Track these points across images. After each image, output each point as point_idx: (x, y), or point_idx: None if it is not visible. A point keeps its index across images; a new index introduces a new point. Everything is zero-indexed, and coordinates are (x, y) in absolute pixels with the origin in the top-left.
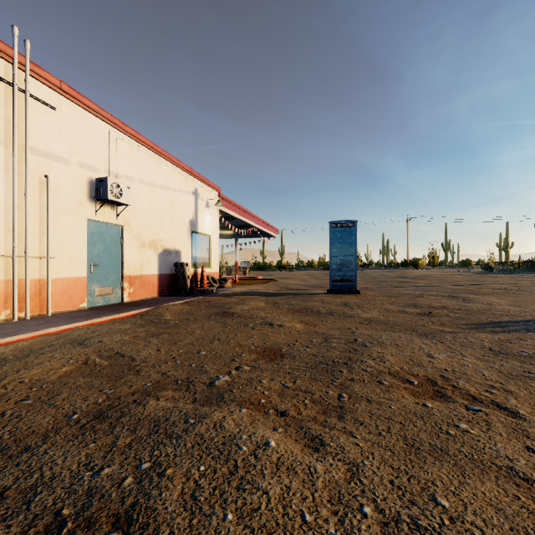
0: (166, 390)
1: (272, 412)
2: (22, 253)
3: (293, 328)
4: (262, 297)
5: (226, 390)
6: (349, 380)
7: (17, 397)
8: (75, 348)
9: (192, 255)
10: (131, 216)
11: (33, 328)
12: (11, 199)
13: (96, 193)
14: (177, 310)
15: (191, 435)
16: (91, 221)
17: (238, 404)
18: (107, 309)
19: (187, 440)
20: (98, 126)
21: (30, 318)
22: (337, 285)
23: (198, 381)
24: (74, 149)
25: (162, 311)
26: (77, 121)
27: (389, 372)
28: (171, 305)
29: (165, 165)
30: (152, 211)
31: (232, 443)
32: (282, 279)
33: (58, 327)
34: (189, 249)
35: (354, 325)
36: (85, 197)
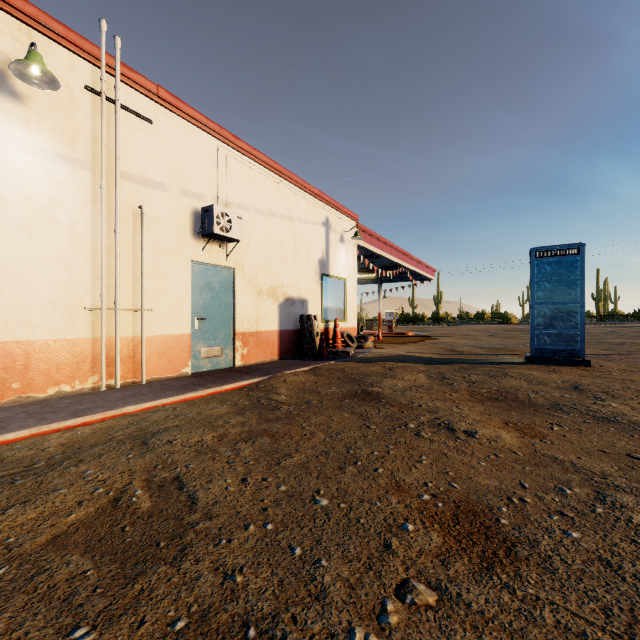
0: None
1: None
2: (112, 305)
3: (499, 444)
4: (420, 365)
5: None
6: None
7: None
8: (129, 453)
9: (322, 305)
10: (245, 255)
11: (109, 405)
12: (99, 237)
13: (201, 227)
14: (297, 383)
15: None
16: (196, 264)
17: None
18: (211, 377)
19: None
20: (203, 142)
21: (120, 387)
22: (545, 350)
23: None
24: (175, 172)
25: (277, 384)
26: (178, 137)
27: None
28: (291, 374)
29: (288, 189)
30: (271, 248)
31: None
32: (442, 337)
33: (138, 404)
34: (318, 297)
35: (636, 445)
36: (188, 233)
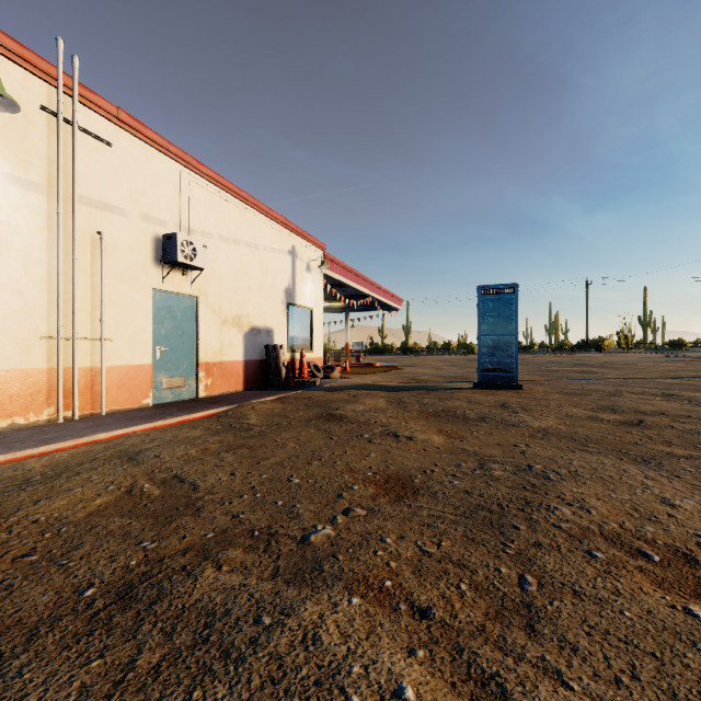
0: (234, 549)
1: (405, 609)
2: (69, 334)
3: (429, 443)
4: (382, 392)
5: (326, 555)
6: (533, 546)
7: (18, 549)
8: (122, 465)
9: (288, 335)
10: (209, 283)
11: (77, 434)
12: (55, 263)
13: (163, 254)
14: (266, 410)
15: (261, 655)
16: (157, 292)
17: (346, 586)
18: (176, 407)
19: (254, 670)
20: (166, 166)
21: (79, 419)
22: (488, 376)
23: (284, 534)
24: (136, 197)
25: (246, 411)
26: (139, 160)
27: (602, 532)
28: (259, 403)
29: (253, 216)
30: (236, 276)
31: (334, 684)
32: (408, 367)
33: (109, 432)
34: (284, 327)
35: (523, 440)
36: (149, 260)
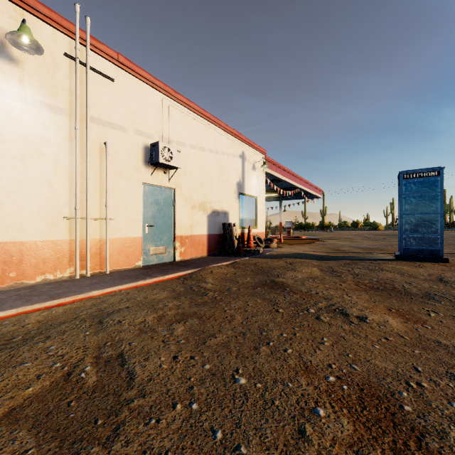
0: None
1: None
2: (84, 215)
3: (388, 328)
4: (313, 260)
5: None
6: None
7: None
8: (87, 330)
9: (239, 216)
10: (182, 179)
11: (79, 290)
12: (74, 165)
13: (150, 158)
14: (221, 274)
15: None
16: (146, 185)
17: None
18: (157, 269)
19: None
20: (152, 95)
21: (90, 276)
22: (411, 250)
23: None
24: (131, 117)
25: (206, 274)
26: (133, 91)
27: None
28: (216, 267)
29: (214, 130)
30: (202, 174)
31: None
32: (327, 239)
33: (100, 290)
34: (236, 210)
35: None
36: (140, 162)
